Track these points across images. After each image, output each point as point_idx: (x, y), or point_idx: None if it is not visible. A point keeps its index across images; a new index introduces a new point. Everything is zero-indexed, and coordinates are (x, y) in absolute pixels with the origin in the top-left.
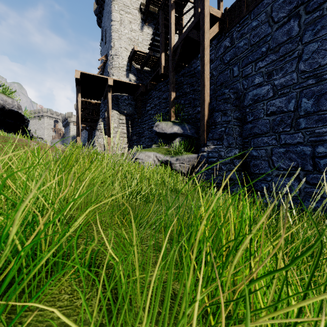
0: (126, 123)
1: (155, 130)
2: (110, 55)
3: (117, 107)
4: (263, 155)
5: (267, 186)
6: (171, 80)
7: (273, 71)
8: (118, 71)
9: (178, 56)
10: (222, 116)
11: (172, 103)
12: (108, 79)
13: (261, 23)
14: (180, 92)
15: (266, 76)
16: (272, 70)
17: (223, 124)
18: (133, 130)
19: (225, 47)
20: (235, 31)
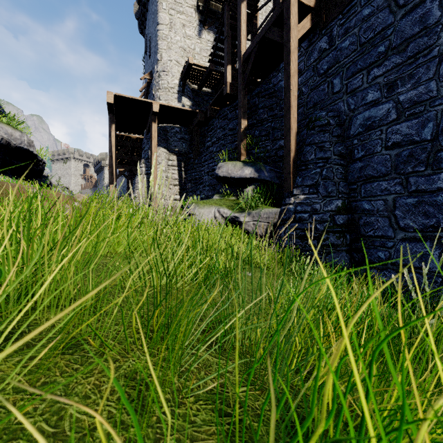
0: (178, 166)
1: (217, 173)
2: (155, 72)
3: (165, 143)
4: (380, 208)
5: (387, 256)
6: (241, 102)
7: (397, 80)
8: (166, 94)
9: (250, 68)
10: (316, 152)
11: (242, 135)
12: (153, 104)
13: (377, 9)
14: (254, 120)
15: (386, 90)
16: (394, 79)
17: (318, 164)
18: (187, 174)
19: (321, 51)
20: (336, 26)
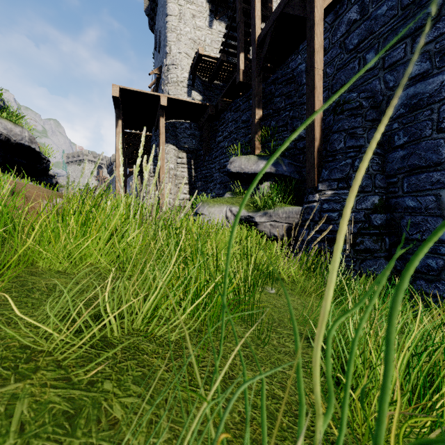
0: (188, 164)
1: (229, 168)
2: (164, 65)
3: (174, 139)
4: (430, 205)
5: (440, 264)
6: (255, 90)
7: None
8: (176, 88)
9: (266, 51)
10: (346, 139)
11: (256, 126)
12: (160, 97)
13: None
14: (269, 109)
15: (439, 58)
16: None
17: (349, 153)
18: (197, 172)
19: (349, 23)
20: None
